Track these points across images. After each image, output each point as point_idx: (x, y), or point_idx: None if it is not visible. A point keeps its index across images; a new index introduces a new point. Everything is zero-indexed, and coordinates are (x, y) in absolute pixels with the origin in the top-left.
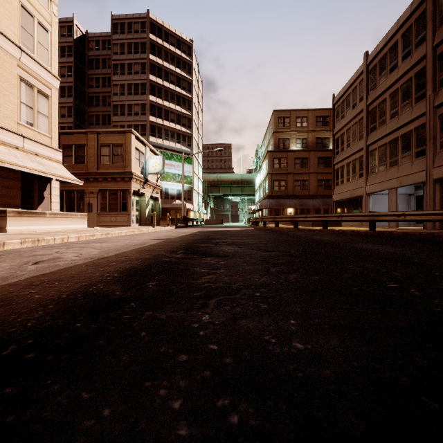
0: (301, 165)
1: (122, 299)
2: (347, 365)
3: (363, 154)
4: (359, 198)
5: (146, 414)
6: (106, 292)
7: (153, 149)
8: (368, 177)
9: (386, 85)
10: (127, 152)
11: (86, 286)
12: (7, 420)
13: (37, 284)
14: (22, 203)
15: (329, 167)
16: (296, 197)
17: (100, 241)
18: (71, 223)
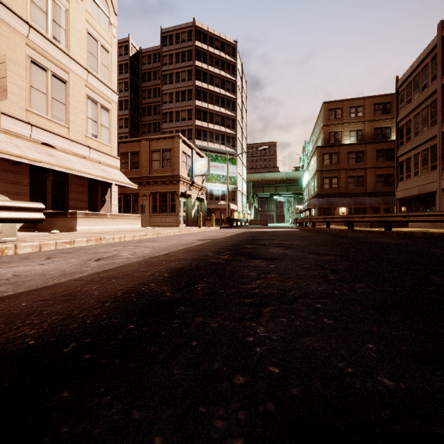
0: (356, 160)
1: (172, 301)
2: None
3: (436, 143)
4: (431, 194)
5: None
6: (157, 292)
7: (199, 151)
8: (443, 169)
9: None
10: (175, 156)
11: (139, 285)
12: (61, 431)
13: (97, 280)
14: (89, 206)
15: (390, 160)
16: (350, 195)
17: (152, 240)
18: (127, 224)
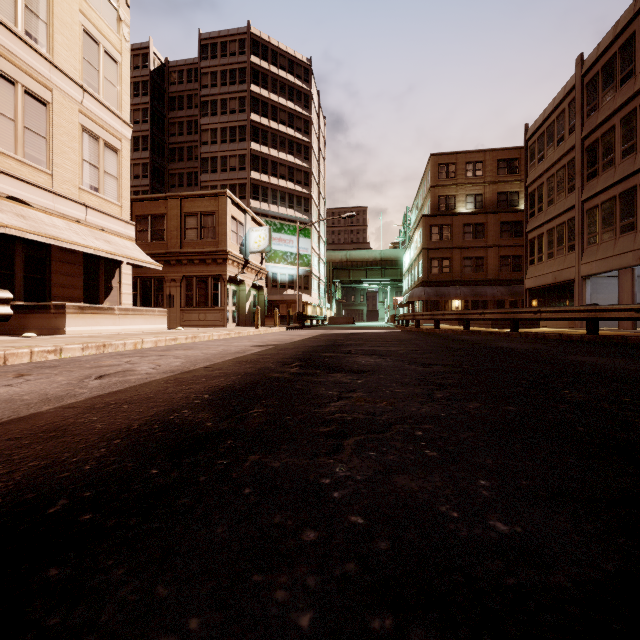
0: (474, 235)
1: (215, 434)
2: (595, 570)
3: (574, 215)
4: (569, 283)
5: (256, 634)
6: (193, 422)
7: (256, 217)
8: (584, 251)
9: (615, 105)
10: (221, 223)
11: (166, 413)
12: (49, 623)
13: (101, 407)
14: (85, 296)
15: (518, 236)
16: (466, 283)
17: (185, 347)
18: (147, 323)
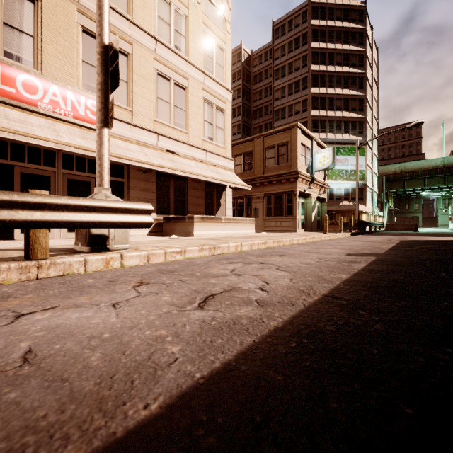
0: None
1: None
2: None
3: None
4: None
5: None
6: None
7: (319, 142)
8: None
9: None
10: (292, 150)
11: None
12: None
13: None
14: (205, 210)
15: None
16: None
17: (277, 252)
18: (242, 229)
